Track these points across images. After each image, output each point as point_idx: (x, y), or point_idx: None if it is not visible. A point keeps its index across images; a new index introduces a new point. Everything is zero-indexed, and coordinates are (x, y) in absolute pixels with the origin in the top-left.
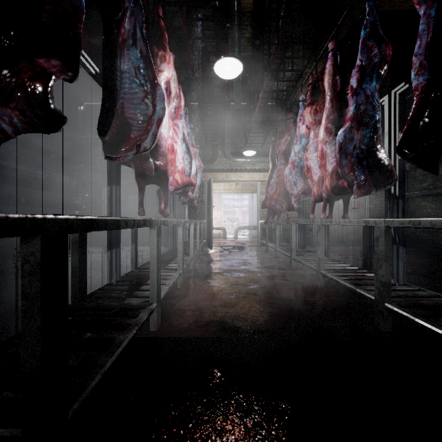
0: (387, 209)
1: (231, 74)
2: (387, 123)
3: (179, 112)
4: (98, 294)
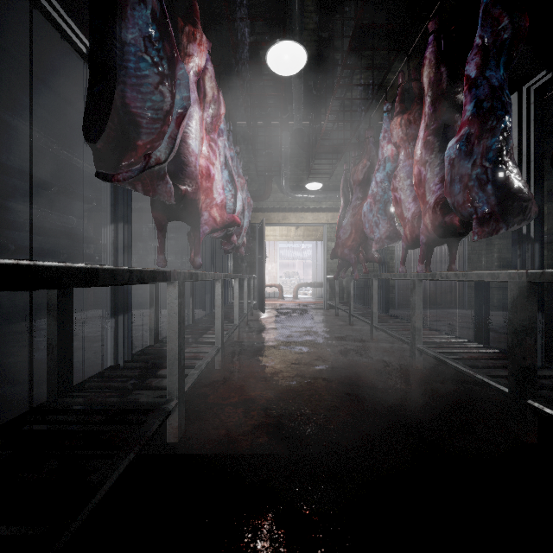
0: (515, 257)
1: (291, 66)
2: (517, 133)
3: (217, 124)
4: (92, 383)
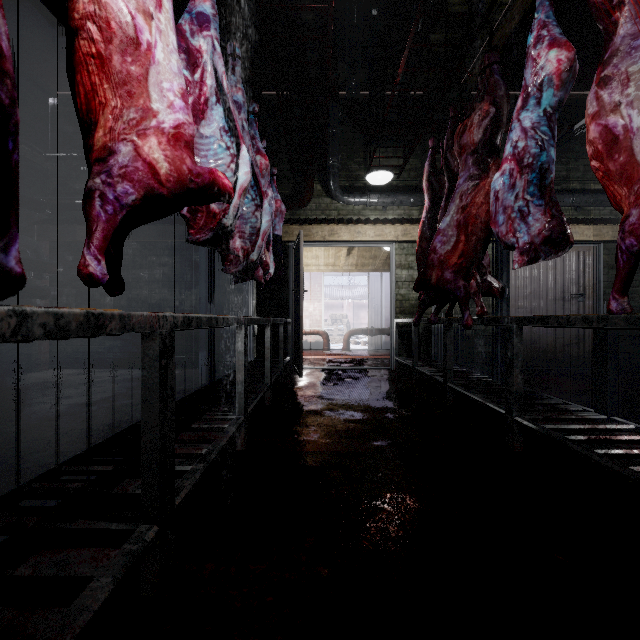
0: None
1: None
2: None
3: None
4: None
